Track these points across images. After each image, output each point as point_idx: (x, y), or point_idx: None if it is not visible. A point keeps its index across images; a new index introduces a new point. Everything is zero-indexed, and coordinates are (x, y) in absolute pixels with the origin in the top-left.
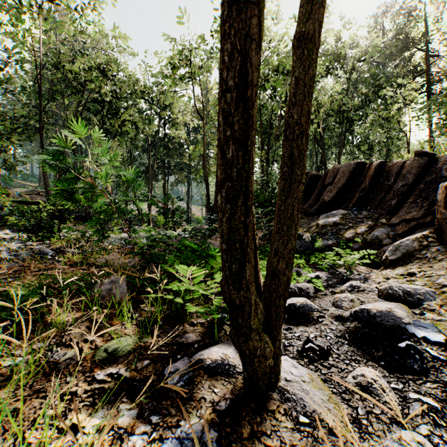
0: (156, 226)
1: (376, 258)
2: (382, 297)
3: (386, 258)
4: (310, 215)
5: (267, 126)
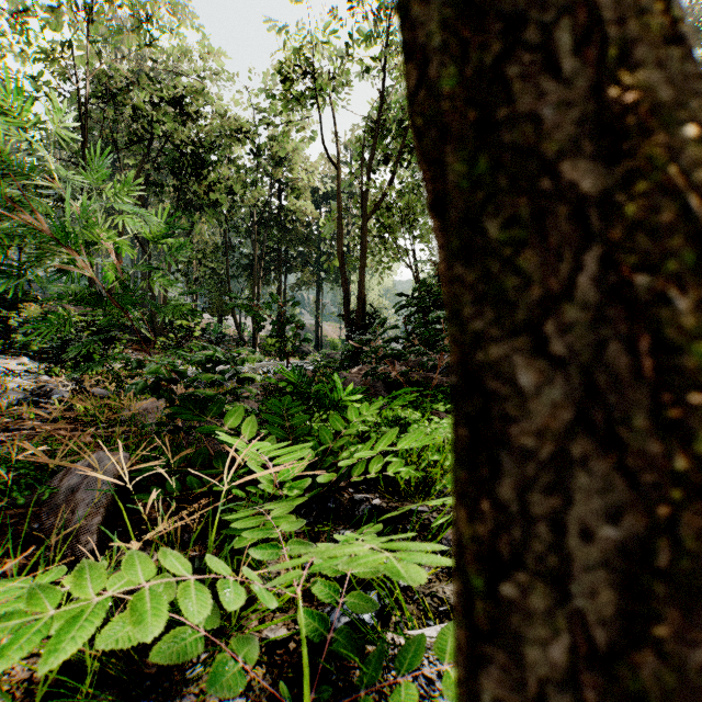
0: (266, 354)
1: None
2: None
3: None
4: None
5: None
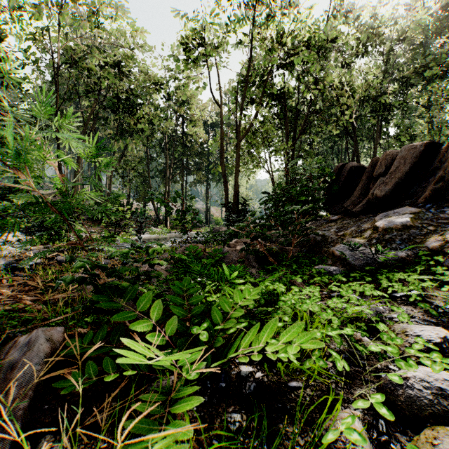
0: (174, 227)
1: None
2: None
3: None
4: (354, 215)
5: (291, 118)
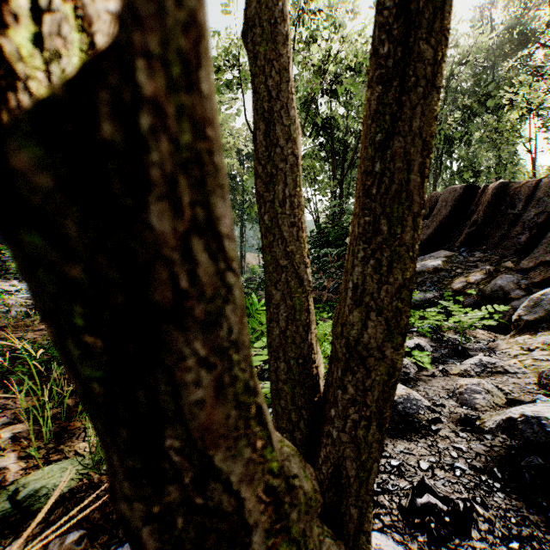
0: None
1: (500, 318)
2: (548, 387)
3: (519, 317)
4: None
5: (340, 149)
